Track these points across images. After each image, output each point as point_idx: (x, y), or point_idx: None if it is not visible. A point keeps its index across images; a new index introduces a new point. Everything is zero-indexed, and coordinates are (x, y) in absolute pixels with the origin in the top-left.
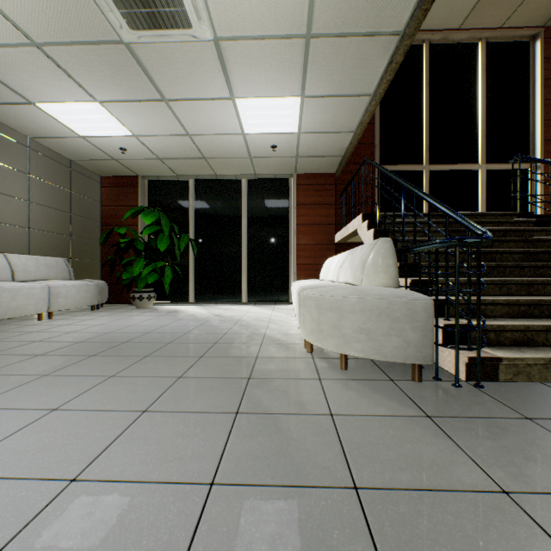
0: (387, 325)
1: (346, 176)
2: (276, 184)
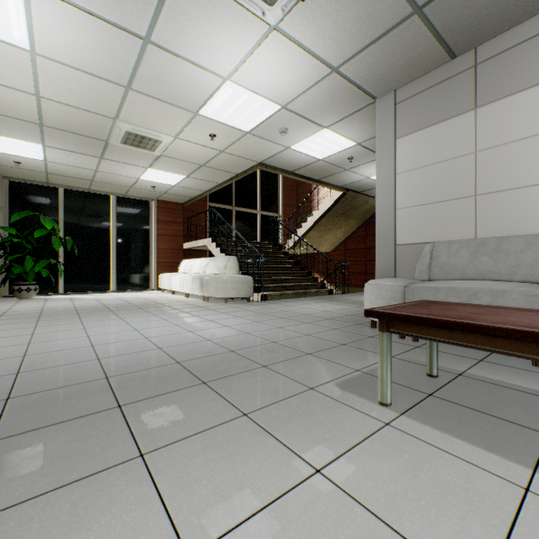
0: (241, 286)
1: (190, 206)
2: (140, 203)
